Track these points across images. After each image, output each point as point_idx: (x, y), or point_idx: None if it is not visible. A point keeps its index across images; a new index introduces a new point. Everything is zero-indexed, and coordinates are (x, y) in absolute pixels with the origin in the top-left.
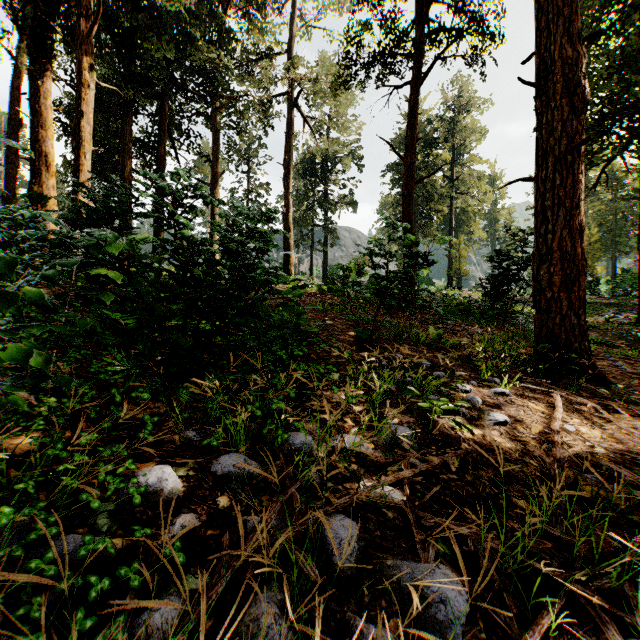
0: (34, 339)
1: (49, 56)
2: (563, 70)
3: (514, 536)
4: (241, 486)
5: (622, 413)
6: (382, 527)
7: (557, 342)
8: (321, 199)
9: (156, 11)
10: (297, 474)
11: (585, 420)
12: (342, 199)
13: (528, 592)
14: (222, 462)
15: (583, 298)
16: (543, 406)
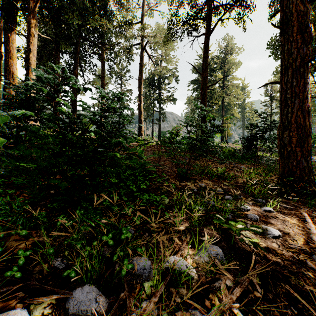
0: None
1: (14, 21)
2: (297, 18)
3: None
4: None
5: None
6: None
7: (294, 176)
8: (157, 97)
9: None
10: (137, 305)
11: None
12: (168, 97)
13: None
14: (75, 297)
15: (309, 151)
16: (296, 220)
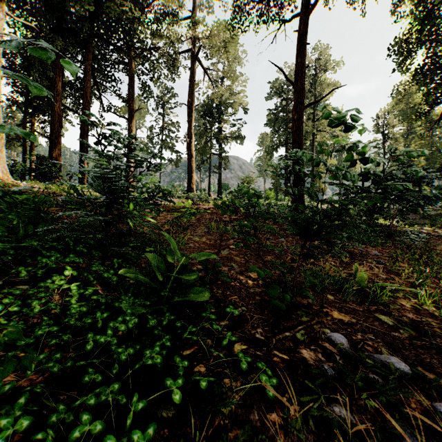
0: None
1: None
2: None
3: None
4: None
5: None
6: None
7: None
8: (217, 134)
9: None
10: None
11: None
12: (232, 134)
13: None
14: None
15: None
16: None
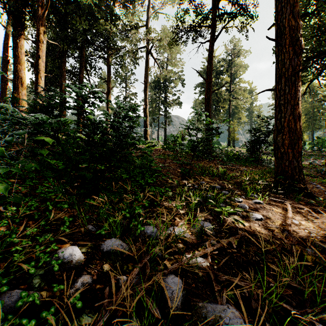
0: (8, 174)
1: (23, 27)
2: (290, 32)
3: (270, 286)
4: (116, 258)
5: (323, 213)
6: (196, 281)
7: (286, 175)
8: (163, 101)
9: (78, 4)
10: (148, 250)
11: (303, 217)
12: (174, 101)
13: (280, 321)
14: (107, 244)
15: (300, 152)
16: (280, 209)
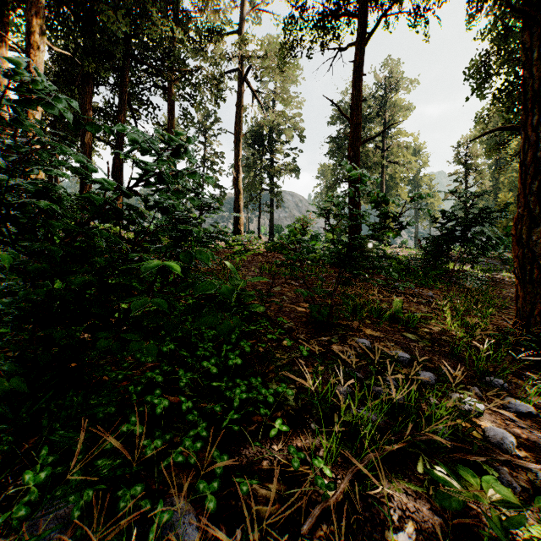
0: None
1: (5, 23)
2: None
3: None
4: None
5: None
6: None
7: None
8: (268, 166)
9: None
10: None
11: None
12: (286, 166)
13: None
14: None
15: None
16: None
